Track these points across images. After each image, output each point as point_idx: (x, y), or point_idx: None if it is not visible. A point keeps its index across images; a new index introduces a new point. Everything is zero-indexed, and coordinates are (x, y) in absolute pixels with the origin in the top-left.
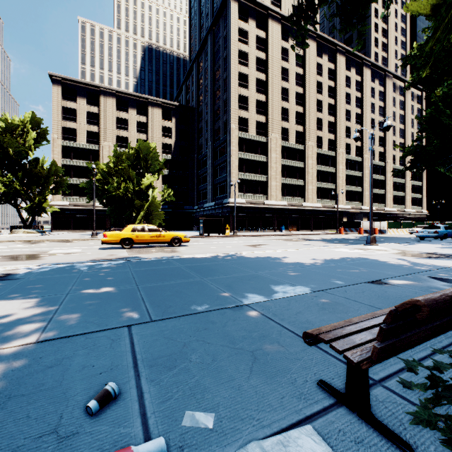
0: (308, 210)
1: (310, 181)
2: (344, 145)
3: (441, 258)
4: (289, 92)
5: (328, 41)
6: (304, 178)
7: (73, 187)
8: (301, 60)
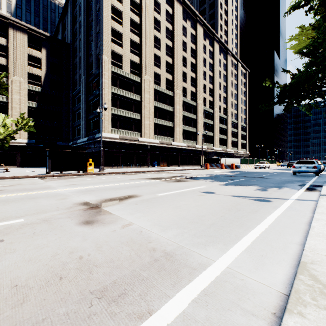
0: (176, 148)
1: (178, 123)
2: (202, 98)
3: None
4: (160, 42)
5: (191, 10)
6: (172, 120)
7: None
8: (171, 18)
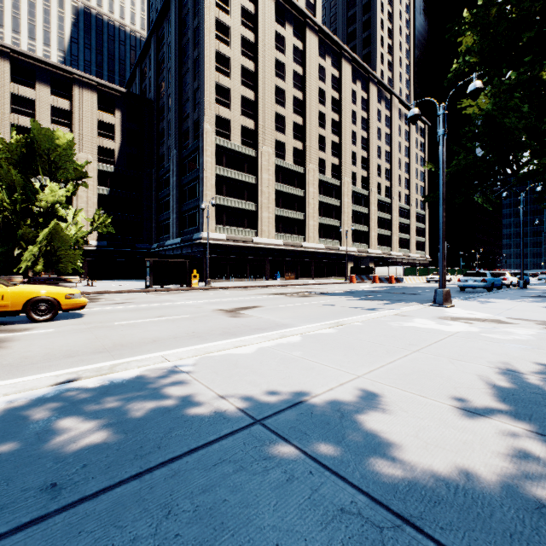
0: (309, 252)
1: (311, 214)
2: (349, 174)
3: None
4: (285, 95)
5: (332, 40)
6: (303, 210)
7: None
8: (301, 56)
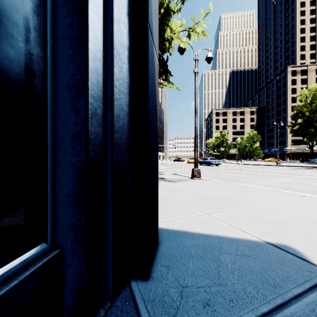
0: None
1: None
2: None
3: None
4: None
5: None
6: None
7: None
8: None
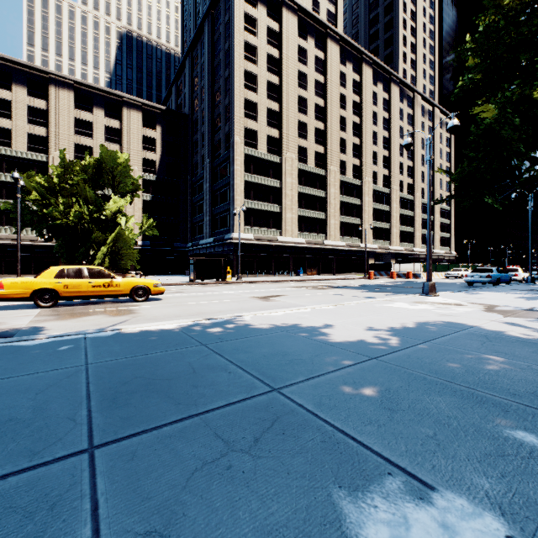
0: (330, 249)
1: (332, 214)
2: (370, 173)
3: None
4: (307, 103)
5: (353, 46)
6: (325, 210)
7: (6, 213)
8: (322, 65)
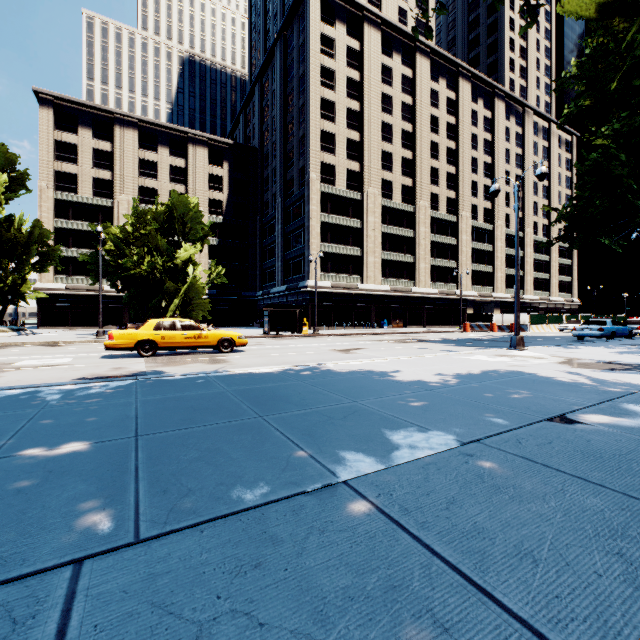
0: (419, 297)
1: (422, 256)
2: (469, 207)
3: (631, 370)
4: (392, 130)
5: (447, 59)
6: (413, 252)
7: (73, 262)
8: (410, 84)
